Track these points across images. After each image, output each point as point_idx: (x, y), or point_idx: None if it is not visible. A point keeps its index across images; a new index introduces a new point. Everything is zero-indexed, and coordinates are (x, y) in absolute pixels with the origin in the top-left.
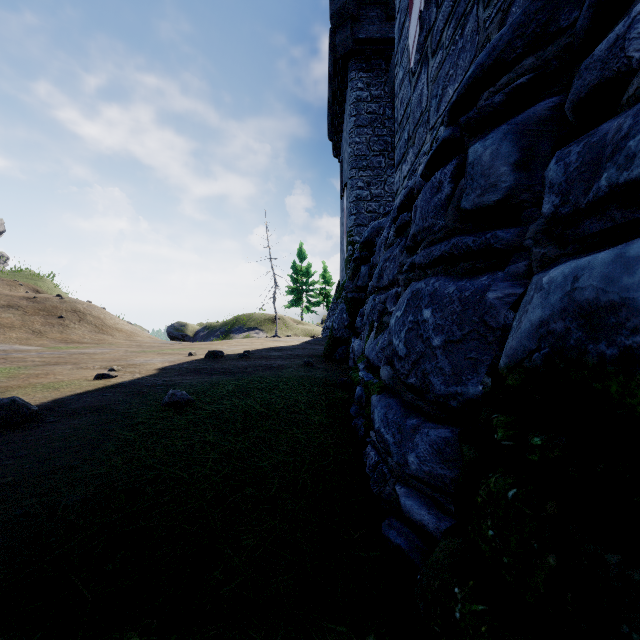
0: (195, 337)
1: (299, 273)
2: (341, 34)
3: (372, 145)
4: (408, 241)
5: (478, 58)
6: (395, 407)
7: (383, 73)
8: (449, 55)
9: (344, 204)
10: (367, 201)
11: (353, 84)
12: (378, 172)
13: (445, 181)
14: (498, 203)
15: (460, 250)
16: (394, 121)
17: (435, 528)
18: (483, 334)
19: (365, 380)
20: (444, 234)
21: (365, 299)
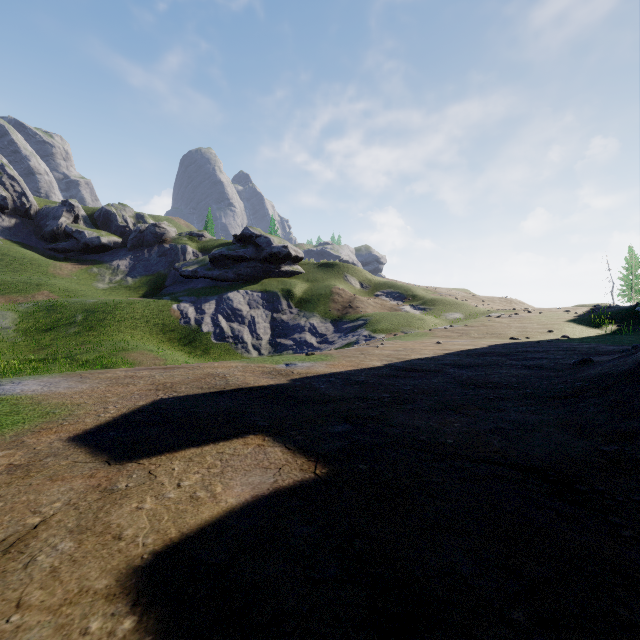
0: None
1: (629, 270)
2: None
3: None
4: None
5: None
6: None
7: None
8: None
9: None
10: None
11: None
12: None
13: None
14: None
15: None
16: None
17: None
18: None
19: None
20: None
21: None
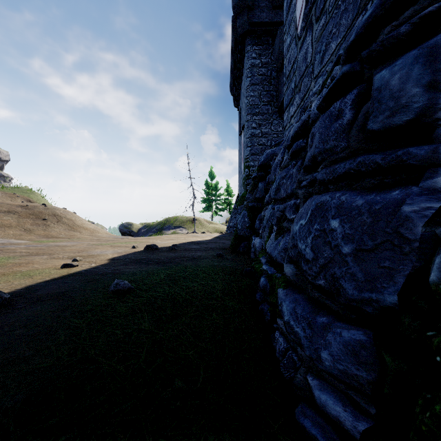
0: (138, 232)
1: (210, 188)
2: (240, 19)
3: (262, 97)
4: (307, 162)
5: (375, 1)
6: (302, 303)
7: (270, 46)
8: (332, 18)
9: (242, 139)
10: (259, 137)
11: (249, 54)
12: (266, 116)
13: (346, 108)
14: (409, 122)
15: (367, 167)
16: (278, 80)
17: (352, 427)
18: (398, 245)
19: (269, 273)
20: (348, 153)
21: (262, 207)
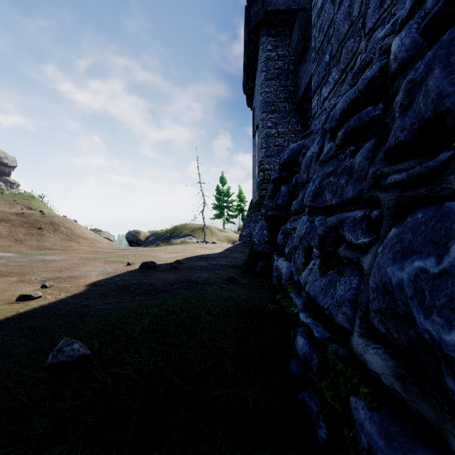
0: (146, 241)
1: (221, 194)
2: (254, 8)
3: (278, 93)
4: (403, 135)
5: None
6: None
7: (287, 37)
8: None
9: (256, 140)
10: (275, 137)
11: (264, 46)
12: (283, 114)
13: None
14: None
15: None
16: (296, 74)
17: None
18: None
19: (316, 336)
20: None
21: (286, 217)
